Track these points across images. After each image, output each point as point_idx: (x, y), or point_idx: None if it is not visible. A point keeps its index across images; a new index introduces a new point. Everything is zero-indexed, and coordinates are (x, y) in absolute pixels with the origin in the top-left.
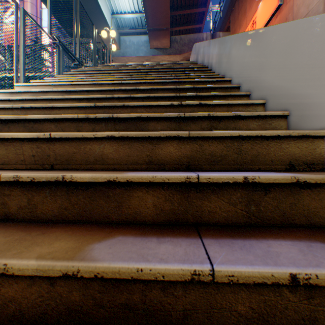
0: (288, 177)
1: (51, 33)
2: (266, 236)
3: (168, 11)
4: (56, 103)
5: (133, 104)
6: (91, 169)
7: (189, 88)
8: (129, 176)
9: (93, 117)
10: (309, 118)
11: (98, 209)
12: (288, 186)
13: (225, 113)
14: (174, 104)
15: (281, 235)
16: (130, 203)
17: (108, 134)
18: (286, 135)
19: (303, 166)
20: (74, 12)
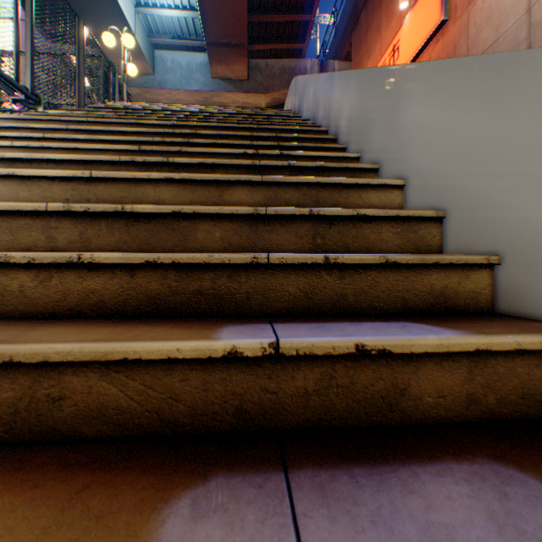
0: None
1: None
2: None
3: (244, 12)
4: None
5: (39, 352)
6: None
7: (298, 215)
8: None
9: None
10: None
11: None
12: None
13: None
14: (247, 351)
15: None
16: None
17: None
18: None
19: None
20: None
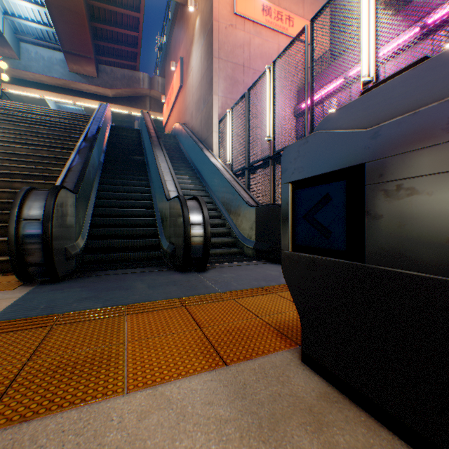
0: None
1: None
2: None
3: (89, 42)
4: None
5: (9, 165)
6: None
7: (53, 157)
8: None
9: None
10: None
11: None
12: None
13: (51, 175)
14: (34, 167)
15: None
16: None
17: None
18: None
19: None
20: None
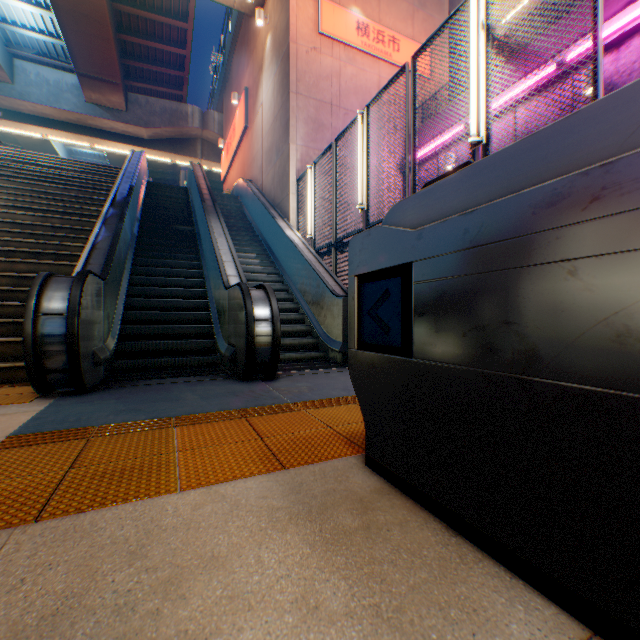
0: None
1: None
2: None
3: (115, 61)
4: None
5: (8, 239)
6: None
7: (68, 228)
8: None
9: None
10: None
11: None
12: None
13: (66, 253)
14: (42, 242)
15: None
16: None
17: None
18: None
19: None
20: None
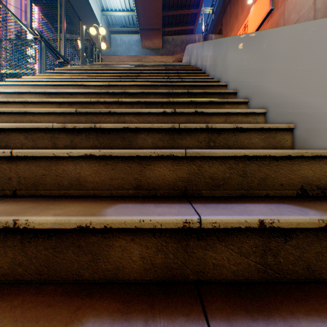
0: (314, 221)
1: (31, 27)
2: (294, 311)
3: (160, 10)
4: (32, 107)
5: (120, 110)
6: (64, 195)
7: (183, 93)
8: (107, 220)
9: (72, 127)
10: (320, 133)
11: (66, 264)
12: (314, 230)
13: (225, 125)
14: (168, 111)
15: (312, 305)
16: (110, 255)
17: (86, 153)
18: (298, 156)
19: (317, 191)
20: (59, 6)
